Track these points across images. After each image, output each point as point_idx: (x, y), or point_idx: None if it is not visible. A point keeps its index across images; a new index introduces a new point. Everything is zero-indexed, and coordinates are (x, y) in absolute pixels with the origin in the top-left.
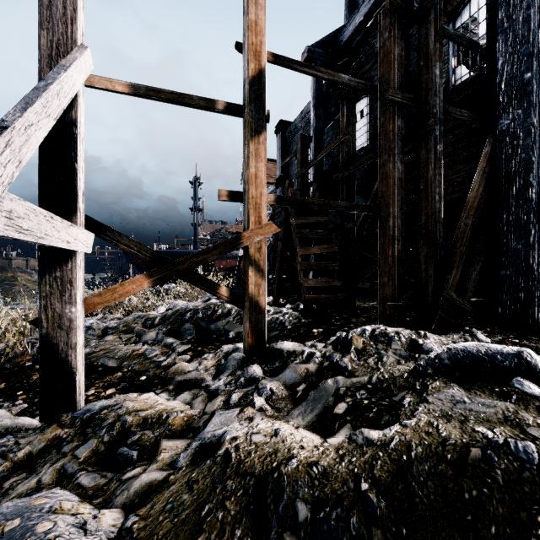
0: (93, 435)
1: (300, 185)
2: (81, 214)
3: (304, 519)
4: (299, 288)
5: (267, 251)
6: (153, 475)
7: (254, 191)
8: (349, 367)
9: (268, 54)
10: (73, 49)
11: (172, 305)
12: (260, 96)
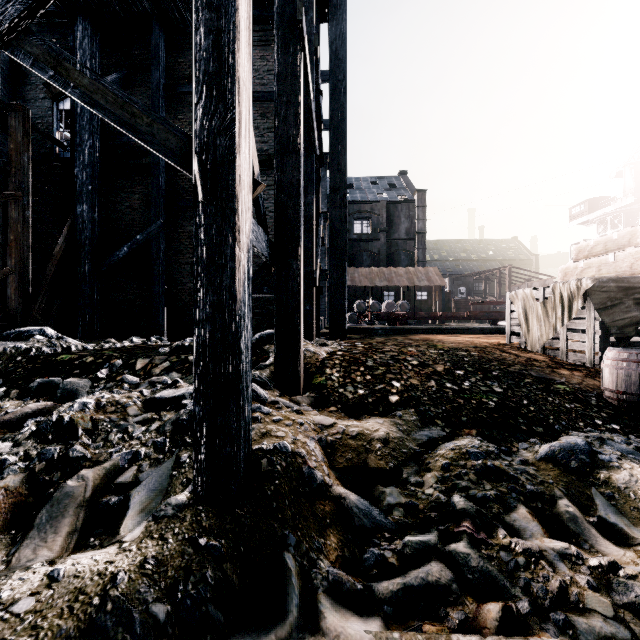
0: None
1: None
2: None
3: None
4: None
5: None
6: None
7: None
8: None
9: None
10: None
11: None
12: None
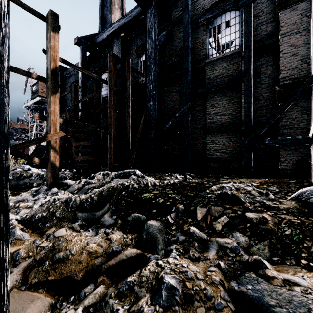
0: None
1: (74, 110)
2: None
3: (78, 203)
4: (73, 163)
5: None
6: (26, 210)
7: (53, 117)
8: (94, 182)
9: (59, 58)
10: None
11: None
12: (56, 78)
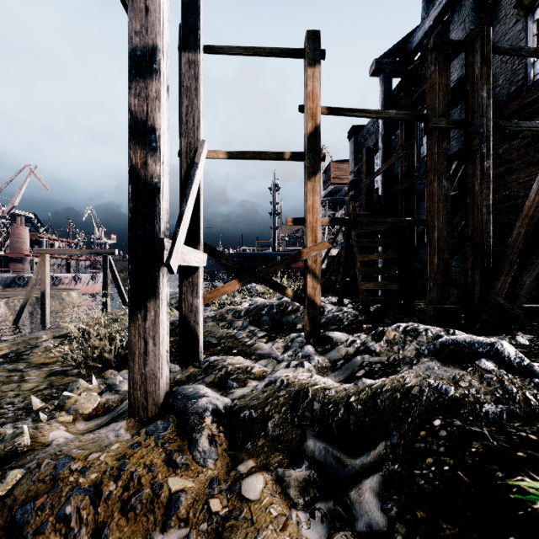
0: (211, 373)
1: (365, 194)
2: (201, 243)
3: (316, 408)
4: None
5: (338, 254)
6: (244, 389)
7: (311, 218)
8: (377, 350)
9: (324, 109)
10: (199, 147)
11: (253, 302)
12: (316, 146)
